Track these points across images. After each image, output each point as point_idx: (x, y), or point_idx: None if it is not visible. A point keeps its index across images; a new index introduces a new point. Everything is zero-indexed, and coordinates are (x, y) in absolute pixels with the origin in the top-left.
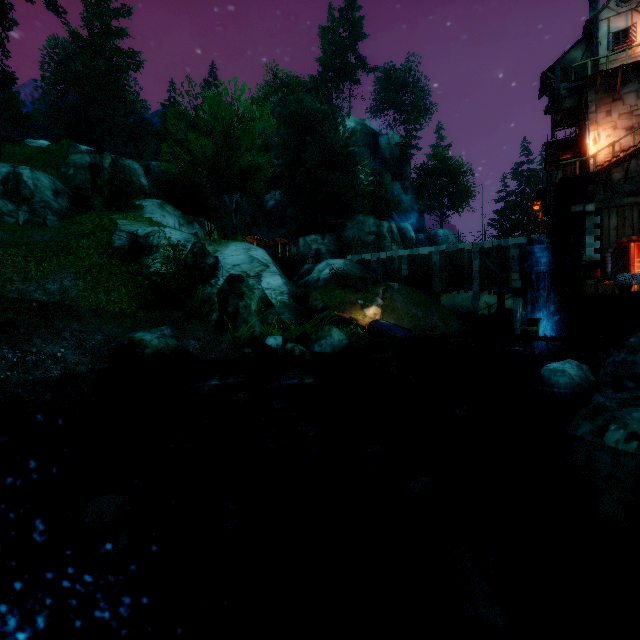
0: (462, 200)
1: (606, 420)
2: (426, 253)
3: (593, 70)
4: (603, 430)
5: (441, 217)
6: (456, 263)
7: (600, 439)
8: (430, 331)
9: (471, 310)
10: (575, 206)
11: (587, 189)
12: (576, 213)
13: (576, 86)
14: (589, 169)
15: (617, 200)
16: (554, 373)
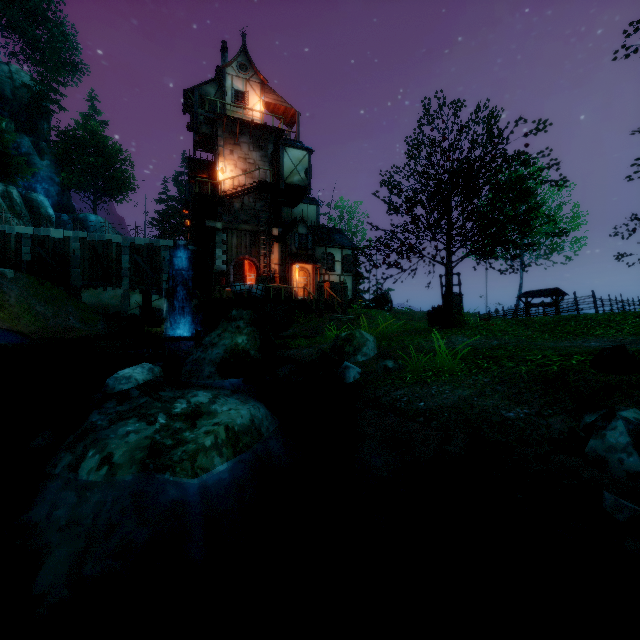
0: (120, 189)
1: (87, 445)
2: (61, 237)
3: (222, 111)
4: (81, 460)
5: (94, 201)
6: (103, 255)
7: (76, 473)
8: (63, 334)
9: (121, 309)
10: (209, 221)
11: (218, 209)
12: (210, 227)
13: (210, 117)
14: (219, 193)
15: (237, 224)
16: (120, 381)
